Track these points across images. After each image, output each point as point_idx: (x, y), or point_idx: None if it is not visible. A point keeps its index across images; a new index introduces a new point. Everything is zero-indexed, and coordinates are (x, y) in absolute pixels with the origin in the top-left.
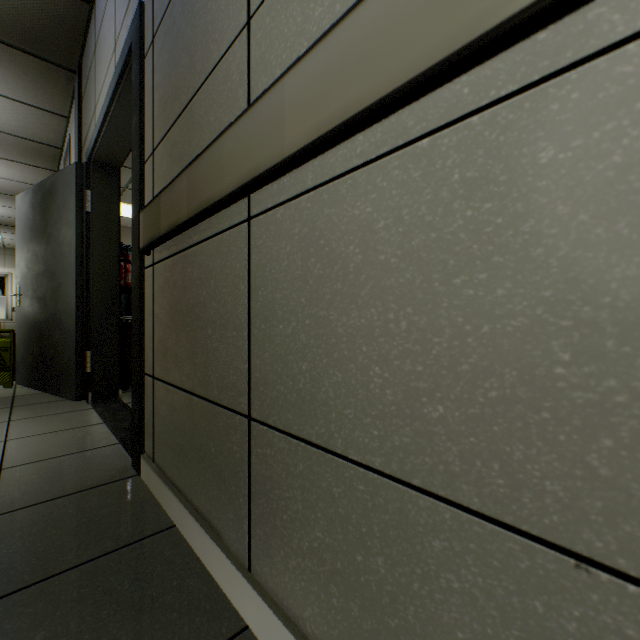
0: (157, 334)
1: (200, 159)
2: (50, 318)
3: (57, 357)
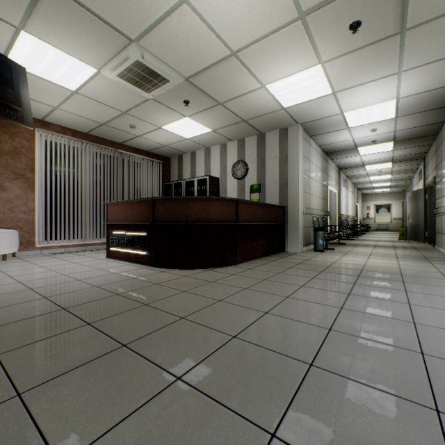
0: (436, 226)
1: (437, 208)
2: (416, 223)
3: (418, 233)
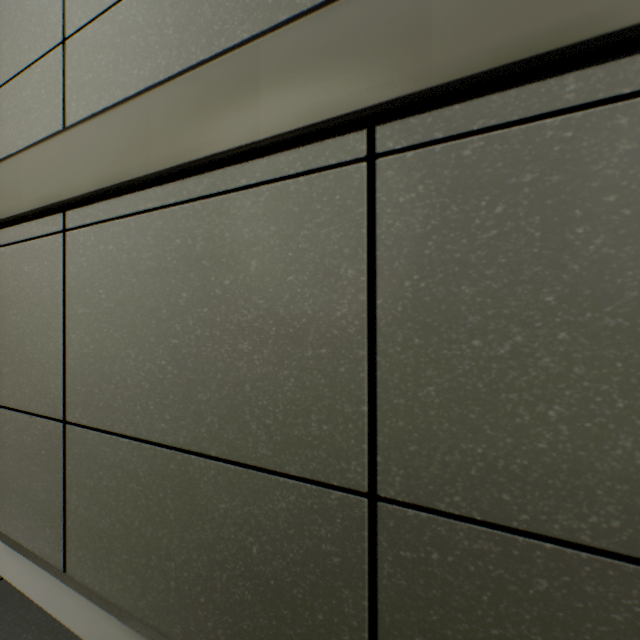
0: None
1: None
2: None
3: None
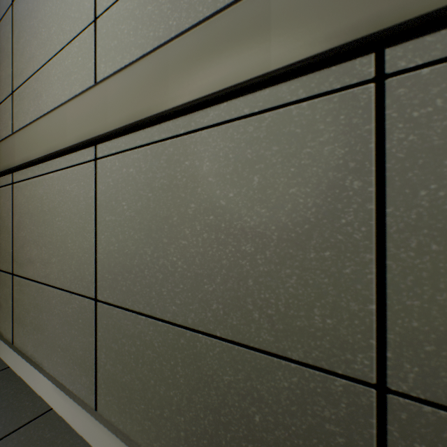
0: None
1: None
2: None
3: None
